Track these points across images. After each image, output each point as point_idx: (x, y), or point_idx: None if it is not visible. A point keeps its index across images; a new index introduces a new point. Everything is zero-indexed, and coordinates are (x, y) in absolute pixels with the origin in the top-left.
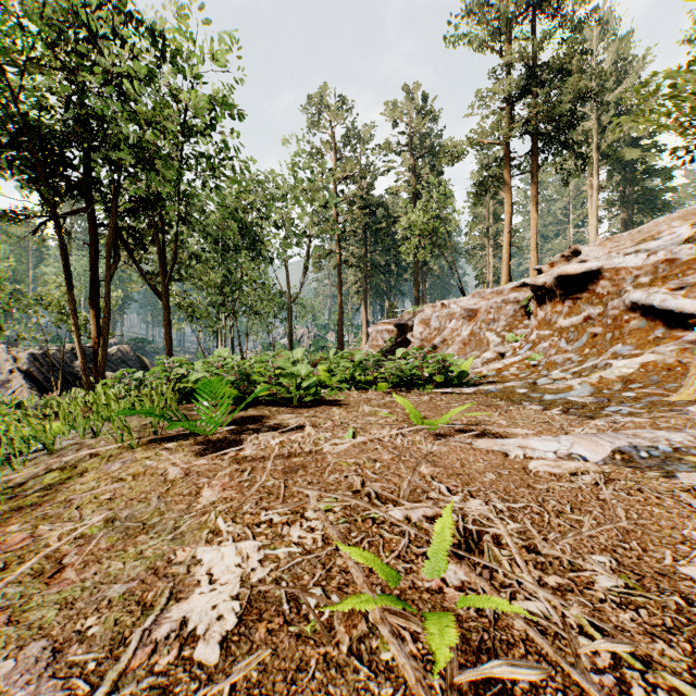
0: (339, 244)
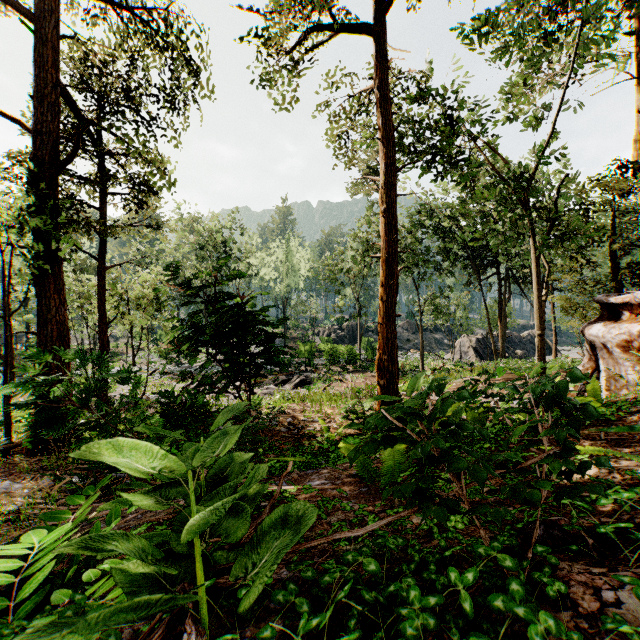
0: None
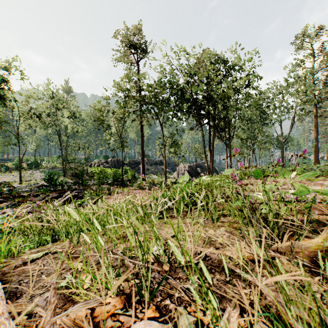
0: (315, 106)
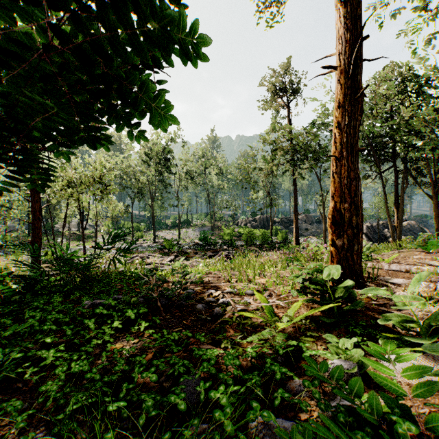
0: None
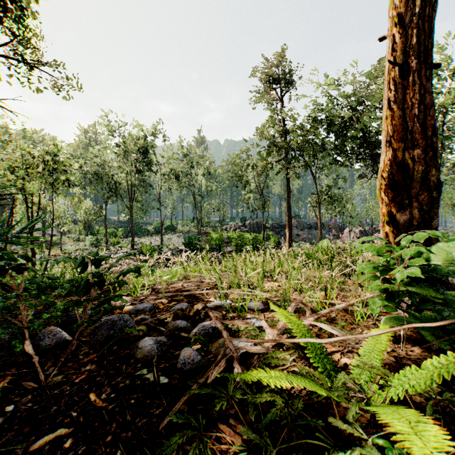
0: None
